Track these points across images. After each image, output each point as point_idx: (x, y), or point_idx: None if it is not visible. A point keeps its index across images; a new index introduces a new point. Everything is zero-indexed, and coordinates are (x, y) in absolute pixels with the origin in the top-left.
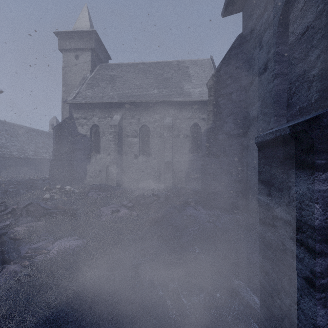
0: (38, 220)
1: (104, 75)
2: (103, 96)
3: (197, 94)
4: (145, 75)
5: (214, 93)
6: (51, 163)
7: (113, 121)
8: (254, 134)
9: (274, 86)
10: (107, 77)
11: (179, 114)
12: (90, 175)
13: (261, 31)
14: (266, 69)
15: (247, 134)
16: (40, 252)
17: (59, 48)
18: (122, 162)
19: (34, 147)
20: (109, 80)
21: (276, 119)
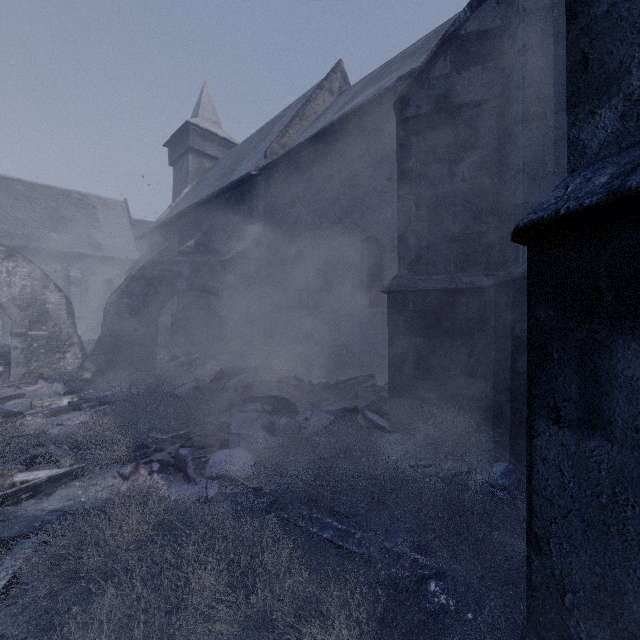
0: None
1: None
2: None
3: (110, 249)
4: (31, 205)
5: None
6: None
7: None
8: None
9: None
10: None
11: (88, 266)
12: None
13: None
14: None
15: None
16: None
17: None
18: (2, 317)
19: None
20: None
21: None
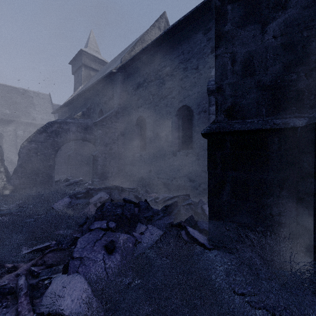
0: None
1: None
2: None
3: (40, 119)
4: None
5: None
6: None
7: None
8: None
9: None
10: None
11: (28, 129)
12: None
13: None
14: None
15: None
16: None
17: None
18: None
19: None
20: None
21: None
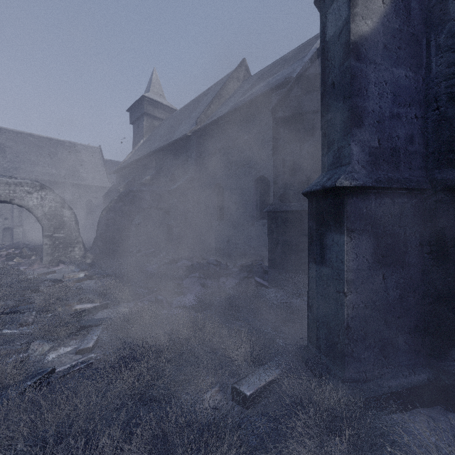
0: None
1: None
2: None
3: (91, 179)
4: (39, 151)
5: (106, 200)
6: None
7: None
8: None
9: None
10: None
11: (77, 192)
12: None
13: None
14: None
15: None
16: None
17: None
18: (22, 225)
19: None
20: None
21: None
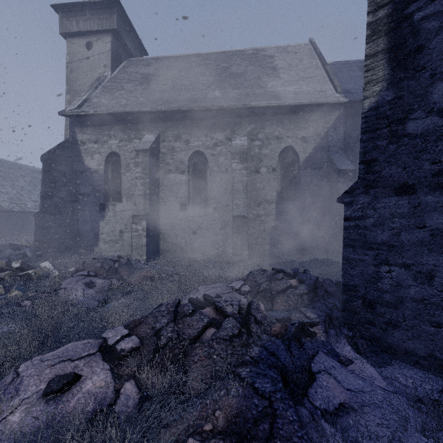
0: None
1: (132, 74)
2: (127, 104)
3: (291, 95)
4: (200, 71)
5: None
6: (35, 219)
7: (141, 143)
8: None
9: None
10: (138, 76)
11: (259, 130)
12: (105, 238)
13: None
14: None
15: None
16: None
17: (61, 32)
18: (159, 216)
19: (38, 196)
20: (141, 80)
21: None
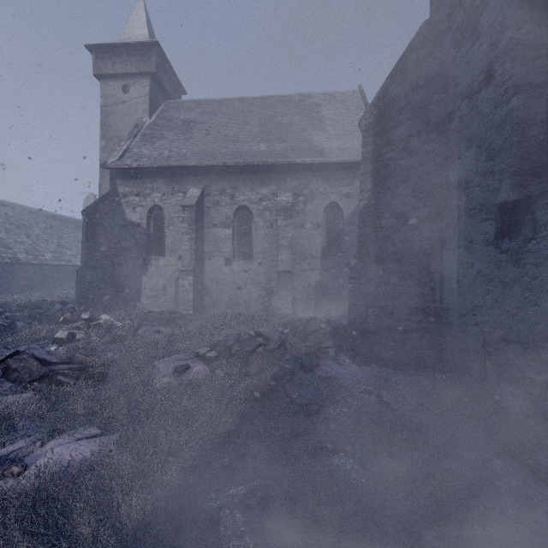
0: (25, 389)
1: (172, 120)
2: (170, 156)
3: (336, 151)
4: (245, 119)
5: (374, 138)
6: (78, 274)
7: (186, 198)
8: (459, 216)
9: (511, 112)
10: (179, 123)
11: (304, 186)
12: (147, 293)
13: (476, 5)
14: (490, 81)
15: (441, 217)
16: (4, 473)
17: (95, 74)
18: (204, 271)
19: (56, 245)
20: (182, 128)
21: (515, 181)
